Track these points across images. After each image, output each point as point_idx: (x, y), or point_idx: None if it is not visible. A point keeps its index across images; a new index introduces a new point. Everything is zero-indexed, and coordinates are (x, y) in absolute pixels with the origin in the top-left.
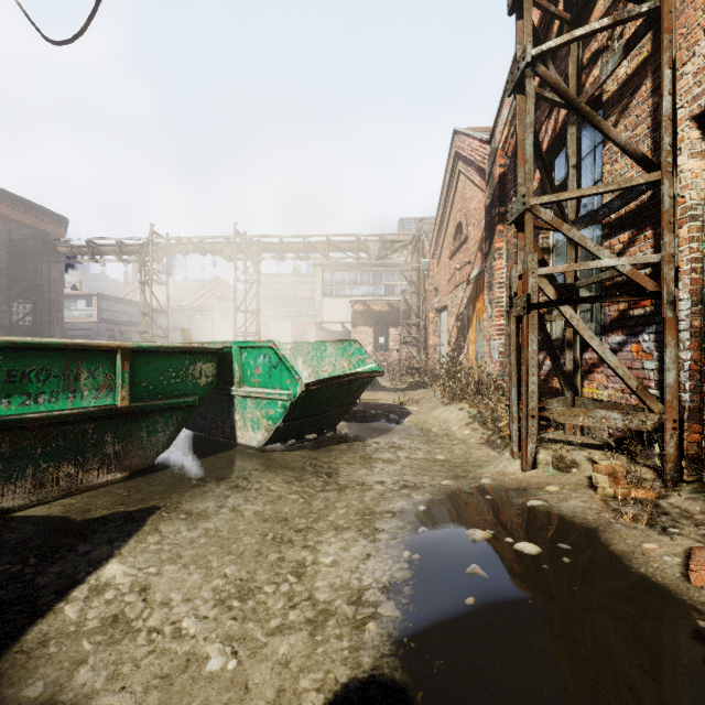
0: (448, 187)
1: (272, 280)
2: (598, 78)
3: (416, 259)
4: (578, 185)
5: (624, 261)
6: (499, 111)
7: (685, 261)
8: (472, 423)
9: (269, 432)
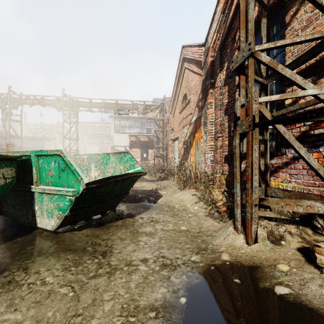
0: (179, 77)
1: (89, 125)
2: None
3: (162, 115)
4: (268, 55)
5: None
6: (211, 26)
7: None
8: (198, 202)
9: (60, 219)
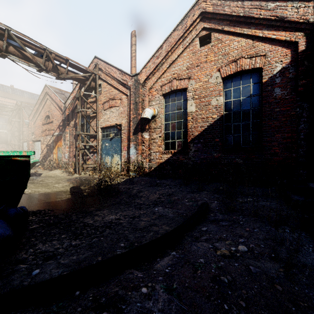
0: (42, 100)
1: None
2: (89, 113)
3: (18, 117)
4: (86, 128)
5: (93, 144)
6: (67, 99)
7: (99, 145)
8: (63, 173)
9: None
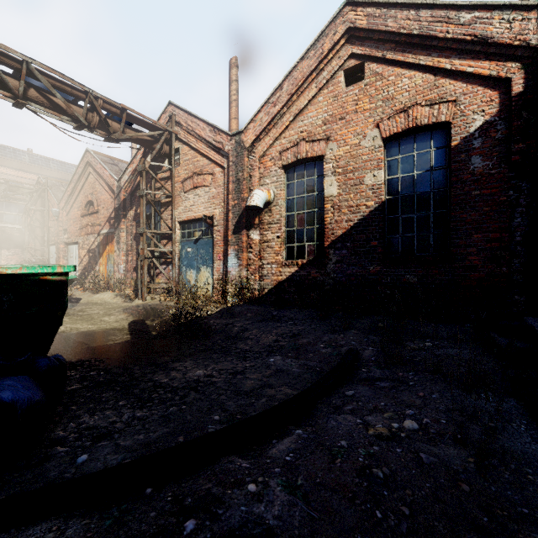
0: (81, 176)
1: None
2: (160, 198)
3: (41, 203)
4: (155, 222)
5: (166, 249)
6: (123, 173)
7: (177, 251)
8: (116, 297)
9: None
